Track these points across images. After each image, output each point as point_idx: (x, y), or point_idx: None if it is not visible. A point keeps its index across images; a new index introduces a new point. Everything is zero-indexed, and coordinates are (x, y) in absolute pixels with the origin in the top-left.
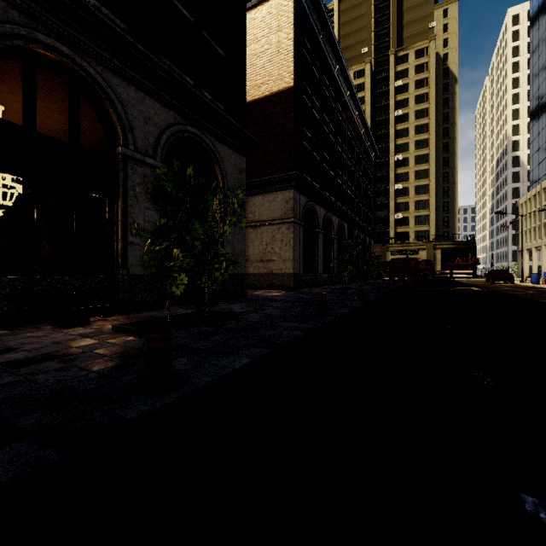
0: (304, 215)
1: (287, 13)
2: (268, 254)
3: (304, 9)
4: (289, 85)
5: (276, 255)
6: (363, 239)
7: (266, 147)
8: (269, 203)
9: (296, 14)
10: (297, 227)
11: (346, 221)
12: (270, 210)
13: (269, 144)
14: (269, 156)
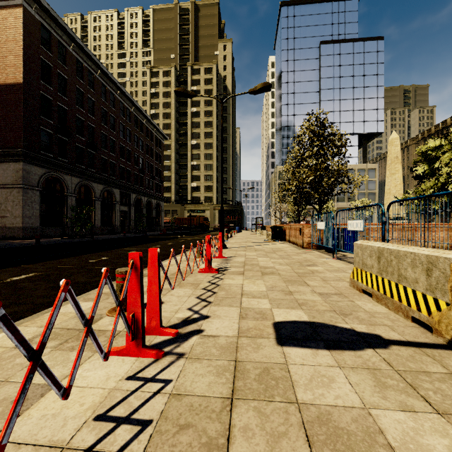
0: (47, 182)
1: (17, 25)
2: (2, 212)
3: (43, 25)
4: (19, 82)
5: (9, 212)
6: (147, 201)
7: (1, 125)
8: (3, 171)
9: (27, 28)
10: (29, 191)
11: (117, 187)
12: (4, 176)
13: (3, 124)
14: (3, 133)
